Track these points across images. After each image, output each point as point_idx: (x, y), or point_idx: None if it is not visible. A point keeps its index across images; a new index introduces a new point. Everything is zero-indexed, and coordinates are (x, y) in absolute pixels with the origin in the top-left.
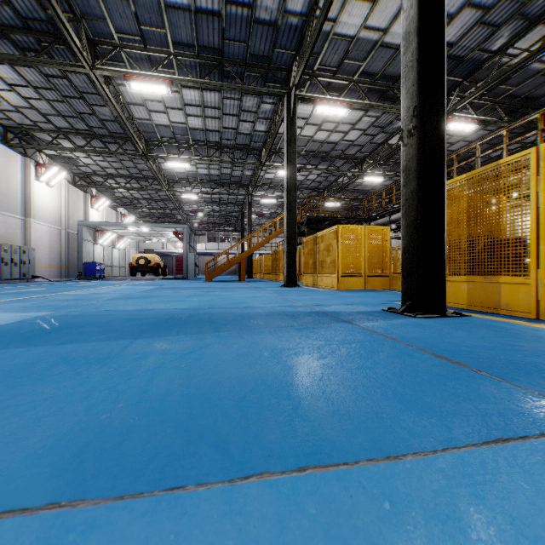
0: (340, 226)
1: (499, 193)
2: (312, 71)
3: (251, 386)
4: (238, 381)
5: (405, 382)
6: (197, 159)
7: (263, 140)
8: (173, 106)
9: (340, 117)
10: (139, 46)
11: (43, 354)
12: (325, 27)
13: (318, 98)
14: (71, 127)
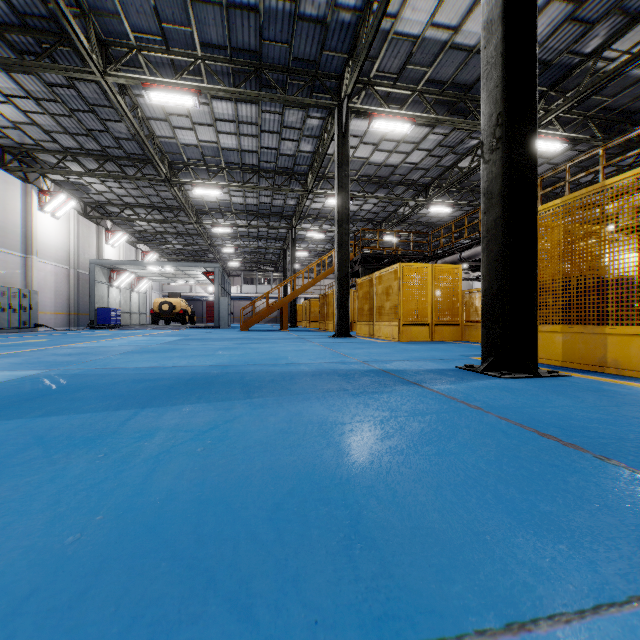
0: (402, 265)
1: (604, 222)
2: (368, 78)
3: (291, 483)
4: (272, 476)
5: (508, 477)
6: (230, 185)
7: (309, 163)
8: (201, 122)
9: (401, 135)
10: (160, 48)
11: (14, 431)
12: (384, 25)
13: (376, 111)
14: (81, 147)
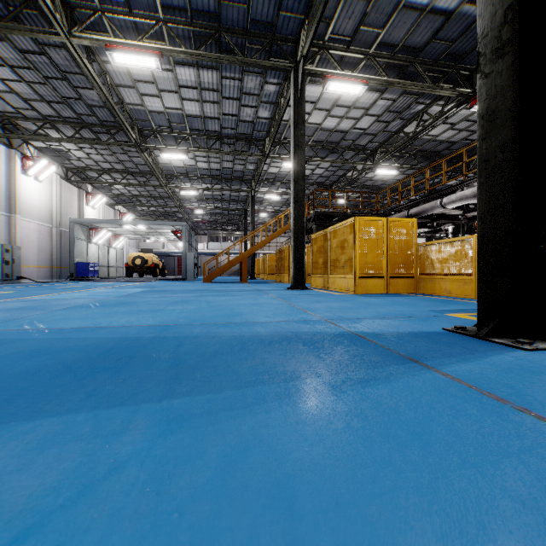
0: (357, 218)
1: None
2: (323, 42)
3: None
4: None
5: None
6: (195, 150)
7: (267, 129)
8: (166, 89)
9: (352, 101)
10: (123, 11)
11: None
12: None
13: (330, 73)
14: (58, 114)
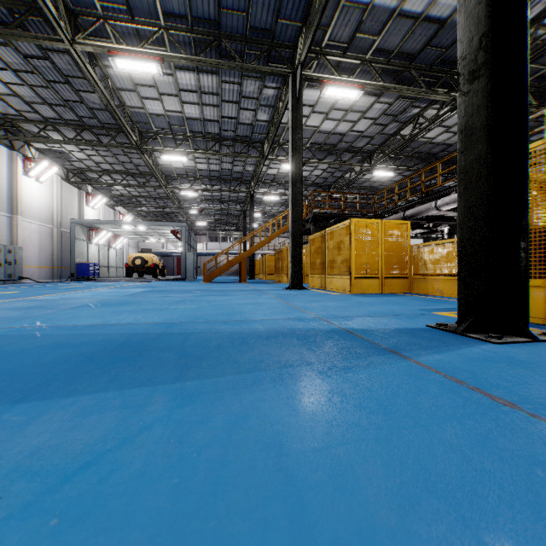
0: (353, 221)
1: None
2: (320, 48)
3: None
4: None
5: None
6: (194, 152)
7: (265, 132)
8: (167, 92)
9: (349, 104)
10: (125, 18)
11: None
12: None
13: (327, 78)
14: (60, 117)
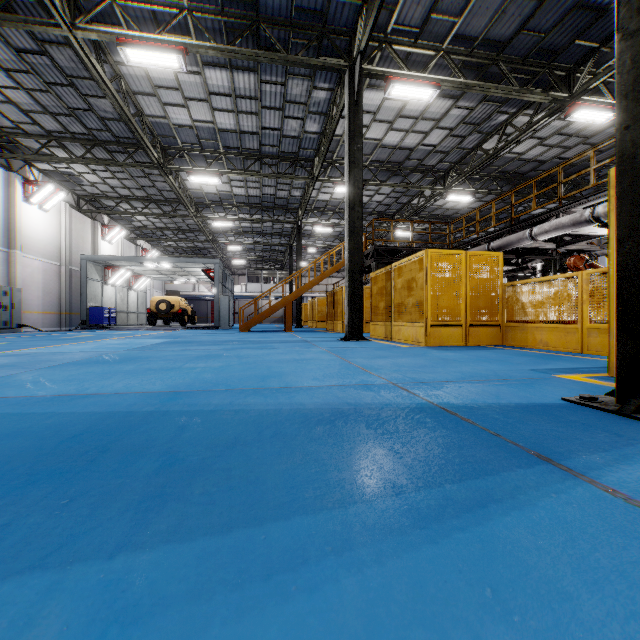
0: (429, 252)
1: None
2: (385, 35)
3: None
4: None
5: None
6: (229, 172)
7: (316, 146)
8: (194, 97)
9: (419, 110)
10: None
11: None
12: None
13: (393, 74)
14: (65, 129)
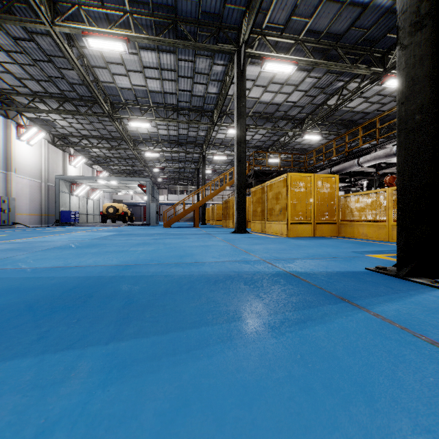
0: (289, 175)
1: None
2: (261, 29)
3: None
4: None
5: None
6: (156, 120)
7: (215, 102)
8: (133, 69)
9: (284, 79)
10: (96, 5)
11: None
12: None
13: (267, 55)
14: (45, 91)
